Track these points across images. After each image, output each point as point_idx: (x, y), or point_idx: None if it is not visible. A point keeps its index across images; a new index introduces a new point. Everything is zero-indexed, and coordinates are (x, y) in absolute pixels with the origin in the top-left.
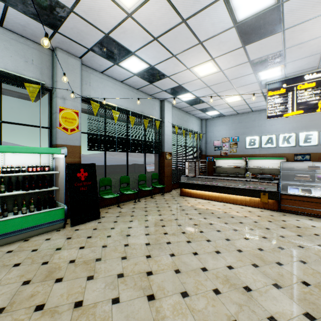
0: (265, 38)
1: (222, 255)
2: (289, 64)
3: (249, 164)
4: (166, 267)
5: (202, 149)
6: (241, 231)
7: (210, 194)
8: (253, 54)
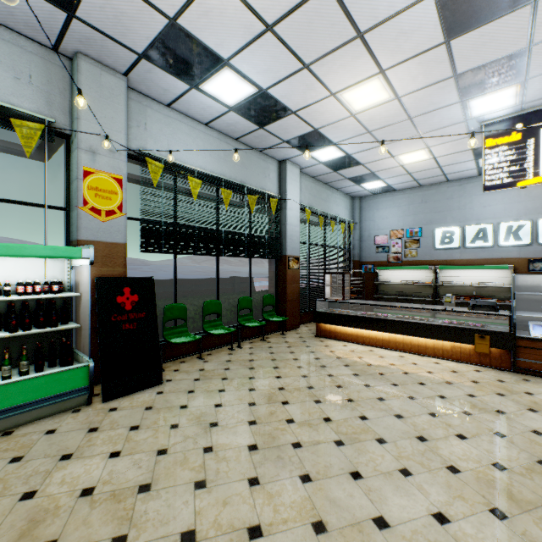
0: (493, 20)
1: (417, 480)
2: (533, 82)
3: (440, 277)
4: (294, 513)
5: (354, 251)
6: (447, 419)
7: (374, 335)
8: (463, 60)
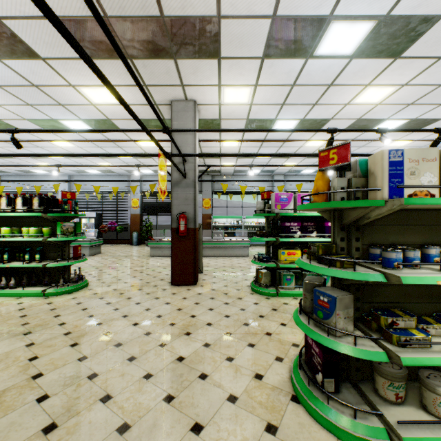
0: None
1: None
2: None
3: None
4: None
5: None
6: None
7: None
8: None
